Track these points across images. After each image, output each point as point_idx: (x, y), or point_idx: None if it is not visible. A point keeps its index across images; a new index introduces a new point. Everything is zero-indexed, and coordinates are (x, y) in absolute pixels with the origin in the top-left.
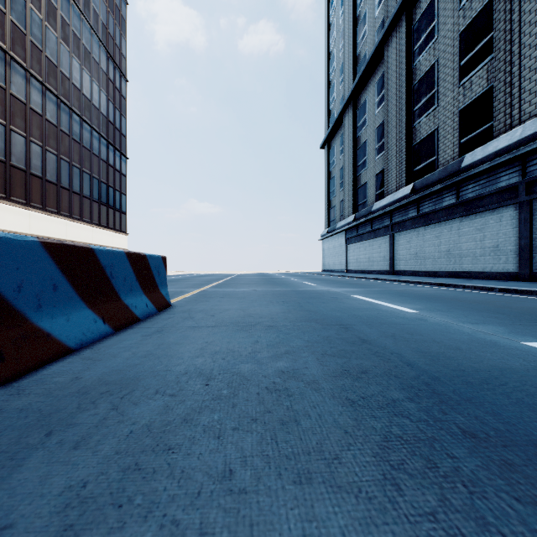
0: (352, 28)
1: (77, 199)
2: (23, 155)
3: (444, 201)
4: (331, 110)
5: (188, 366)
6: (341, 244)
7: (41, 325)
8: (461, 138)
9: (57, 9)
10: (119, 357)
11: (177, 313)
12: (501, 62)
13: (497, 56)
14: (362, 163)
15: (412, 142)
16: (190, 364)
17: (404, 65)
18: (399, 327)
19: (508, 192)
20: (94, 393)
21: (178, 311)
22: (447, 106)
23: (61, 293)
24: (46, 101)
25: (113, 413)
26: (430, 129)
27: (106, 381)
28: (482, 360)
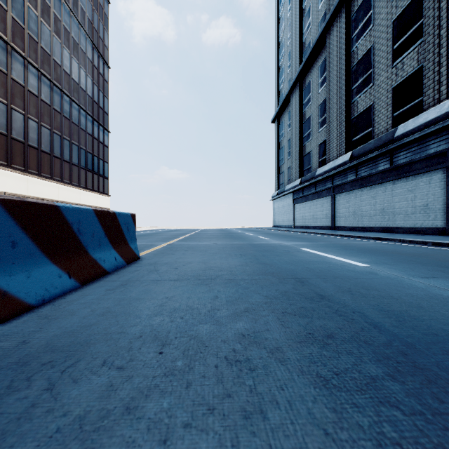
0: (299, 20)
1: (67, 166)
2: (22, 130)
3: (379, 166)
4: (280, 90)
5: (144, 327)
6: (289, 204)
7: None
8: (394, 111)
9: (50, 7)
10: (77, 314)
11: (144, 266)
12: (430, 45)
13: (427, 40)
14: (307, 134)
15: (350, 116)
16: (147, 324)
17: (344, 50)
18: (353, 281)
19: (436, 158)
20: (34, 364)
21: (145, 264)
22: (382, 84)
23: (21, 249)
24: (41, 85)
25: (46, 396)
26: (366, 105)
27: (53, 347)
28: None
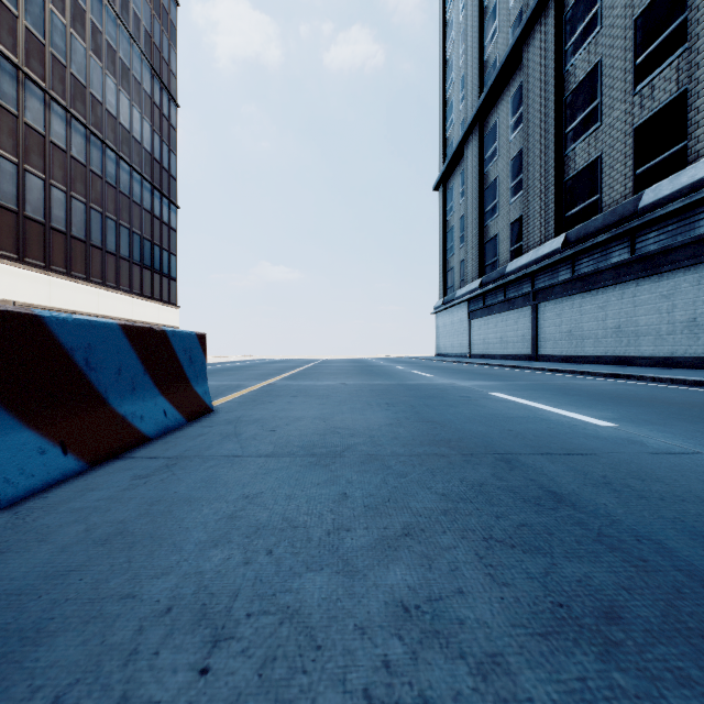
0: (478, 26)
1: (112, 261)
2: (42, 203)
3: (611, 257)
4: (447, 138)
5: (183, 578)
6: (461, 319)
7: None
8: (637, 167)
9: (86, 12)
10: (51, 540)
11: (217, 425)
12: (700, 54)
13: (694, 46)
14: (492, 208)
15: (563, 176)
16: (191, 572)
17: (552, 69)
18: (606, 460)
19: None
20: None
21: (219, 421)
22: (616, 123)
23: None
24: (71, 133)
25: None
26: (589, 157)
27: None
28: None
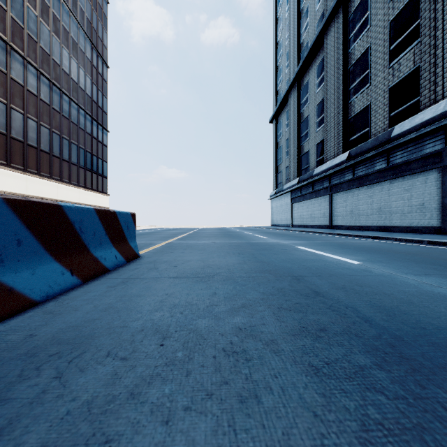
0: (297, 21)
1: (66, 165)
2: (21, 129)
3: (376, 166)
4: (278, 90)
5: (145, 321)
6: (287, 203)
7: (3, 279)
8: (391, 111)
9: (50, 7)
10: (80, 310)
11: (143, 264)
12: (426, 46)
13: (423, 41)
14: (305, 134)
15: (348, 116)
16: (148, 319)
17: (341, 50)
18: (348, 279)
19: (432, 158)
20: (42, 355)
21: (144, 262)
22: (378, 84)
23: (26, 247)
24: (40, 84)
25: (55, 383)
26: (363, 105)
27: (59, 339)
28: (439, 315)
